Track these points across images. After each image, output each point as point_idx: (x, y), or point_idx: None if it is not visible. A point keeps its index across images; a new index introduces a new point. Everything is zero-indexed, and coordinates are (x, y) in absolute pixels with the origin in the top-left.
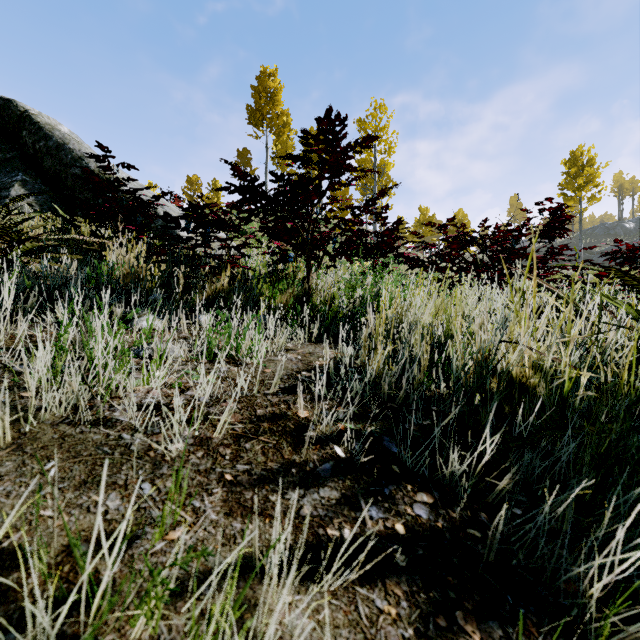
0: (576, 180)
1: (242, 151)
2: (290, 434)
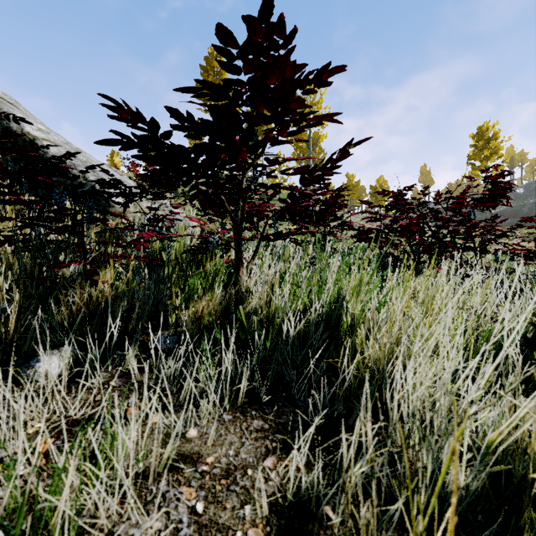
0: (483, 152)
1: None
2: None
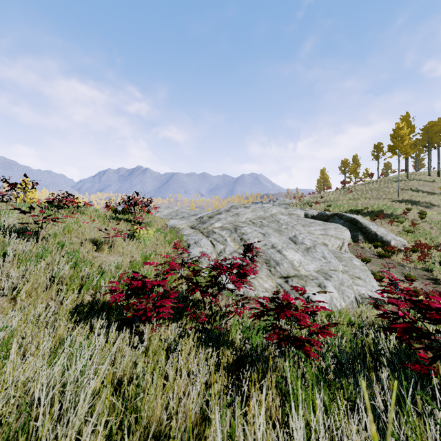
0: None
1: (377, 144)
2: (422, 277)
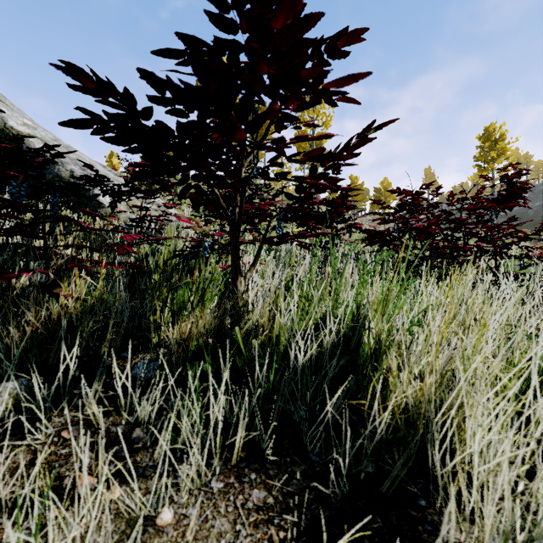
0: (489, 153)
1: None
2: None
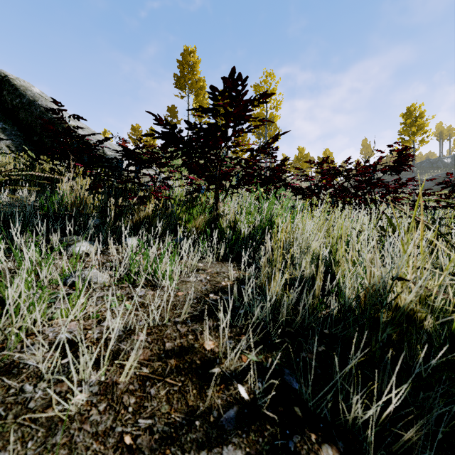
0: (411, 128)
1: (171, 107)
2: (196, 372)
